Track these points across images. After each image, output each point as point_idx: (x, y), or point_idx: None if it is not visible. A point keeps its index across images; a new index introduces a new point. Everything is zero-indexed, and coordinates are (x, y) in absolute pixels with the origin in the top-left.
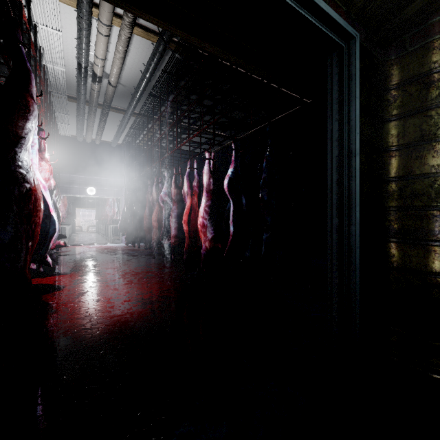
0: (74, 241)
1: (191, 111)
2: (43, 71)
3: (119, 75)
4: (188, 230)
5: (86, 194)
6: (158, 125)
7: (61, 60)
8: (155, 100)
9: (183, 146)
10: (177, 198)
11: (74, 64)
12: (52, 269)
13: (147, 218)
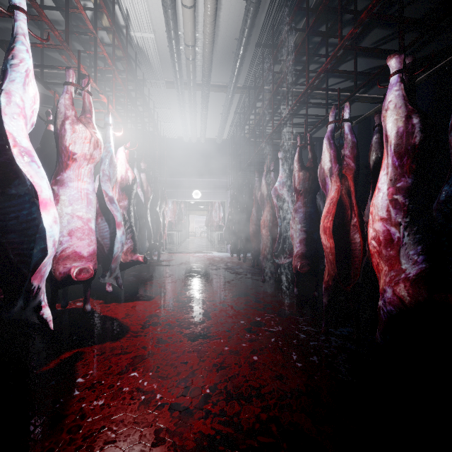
0: (184, 248)
1: (329, 26)
2: (125, 35)
3: (214, 16)
4: (332, 247)
5: (192, 198)
6: (269, 83)
7: (147, 20)
8: (264, 53)
9: (300, 129)
10: (303, 187)
11: (163, 24)
12: (140, 288)
13: (254, 224)
